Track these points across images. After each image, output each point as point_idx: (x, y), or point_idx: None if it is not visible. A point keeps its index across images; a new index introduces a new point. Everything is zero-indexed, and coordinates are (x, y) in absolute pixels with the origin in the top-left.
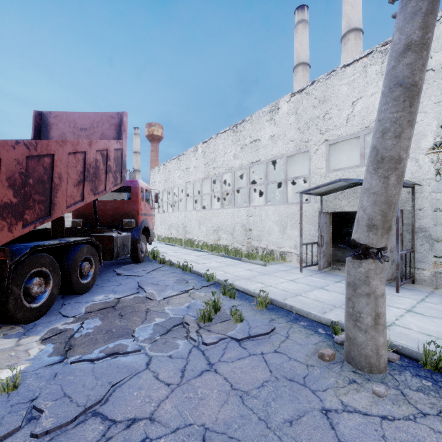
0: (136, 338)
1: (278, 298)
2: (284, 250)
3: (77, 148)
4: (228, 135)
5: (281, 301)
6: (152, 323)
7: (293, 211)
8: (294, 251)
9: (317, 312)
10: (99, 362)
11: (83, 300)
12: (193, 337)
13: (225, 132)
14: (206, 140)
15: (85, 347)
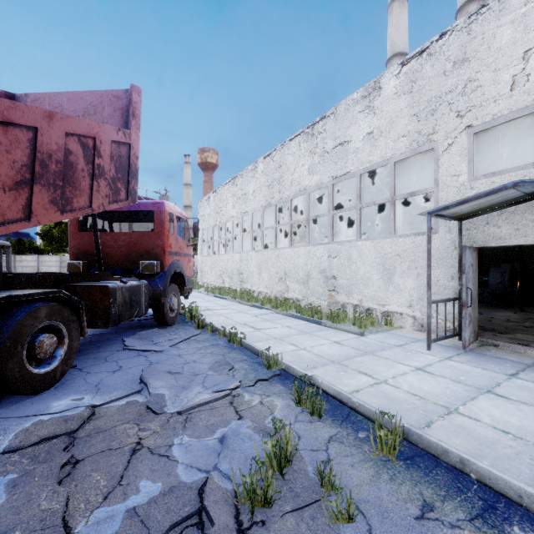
0: None
1: (412, 418)
2: (389, 309)
3: (11, 115)
4: (301, 140)
5: (431, 439)
6: (127, 502)
7: (405, 248)
8: (407, 312)
9: (531, 478)
10: None
11: (28, 409)
12: None
13: (296, 137)
14: (269, 152)
15: None
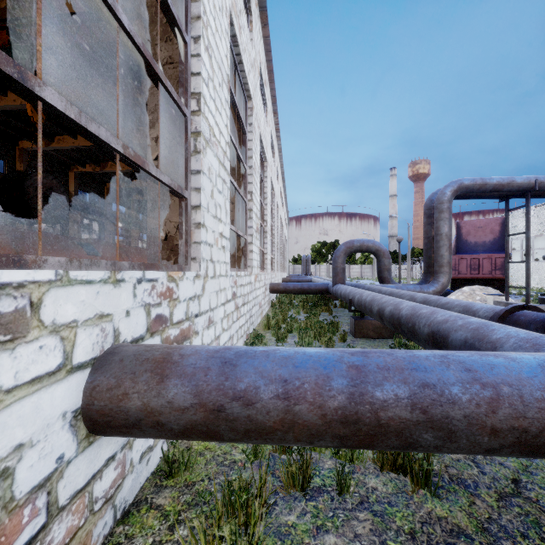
0: None
1: None
2: None
3: None
4: None
5: None
6: None
7: None
8: None
9: None
10: None
11: None
12: None
13: None
14: (540, 204)
15: None
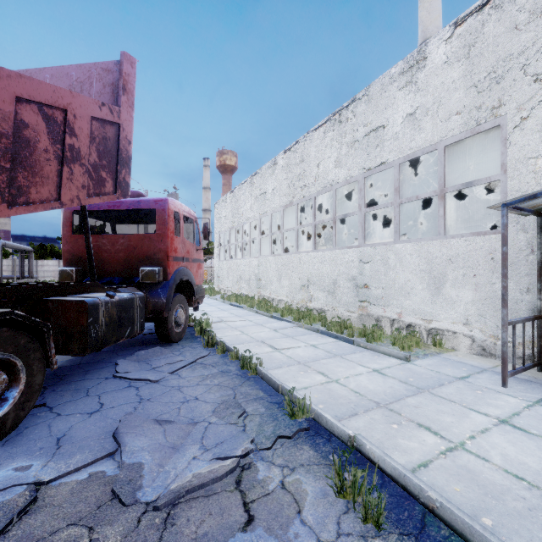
0: None
1: (536, 536)
2: (437, 326)
3: None
4: (326, 130)
5: None
6: None
7: (459, 251)
8: (463, 330)
9: None
10: None
11: None
12: None
13: (320, 127)
14: (290, 146)
15: None
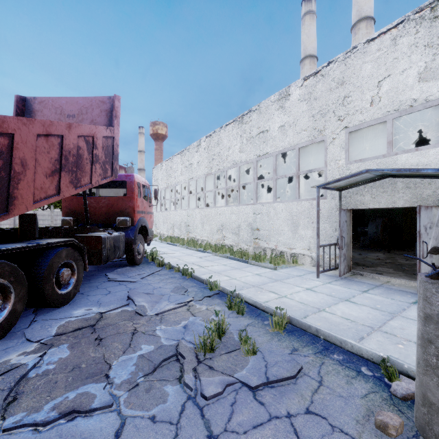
0: (110, 379)
1: (297, 314)
2: (295, 251)
3: (50, 129)
4: (233, 127)
5: (303, 321)
6: (137, 353)
7: (306, 208)
8: (307, 253)
9: (351, 337)
10: (45, 430)
11: (58, 315)
12: (188, 382)
13: (230, 124)
14: (210, 134)
15: (36, 397)
